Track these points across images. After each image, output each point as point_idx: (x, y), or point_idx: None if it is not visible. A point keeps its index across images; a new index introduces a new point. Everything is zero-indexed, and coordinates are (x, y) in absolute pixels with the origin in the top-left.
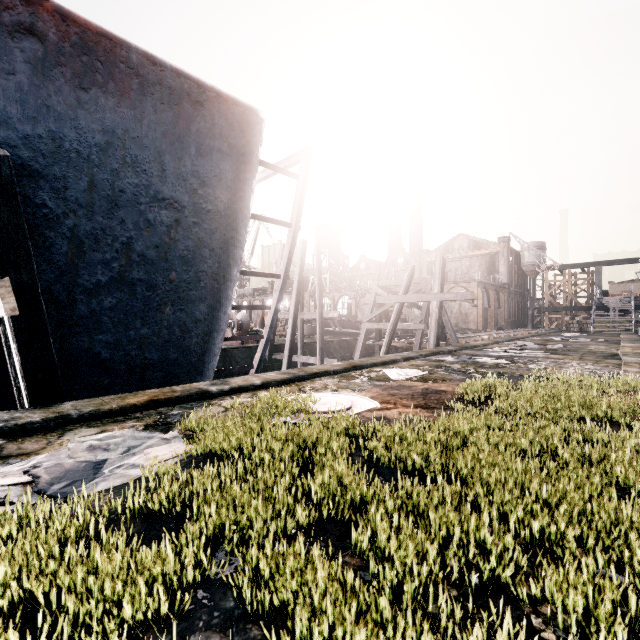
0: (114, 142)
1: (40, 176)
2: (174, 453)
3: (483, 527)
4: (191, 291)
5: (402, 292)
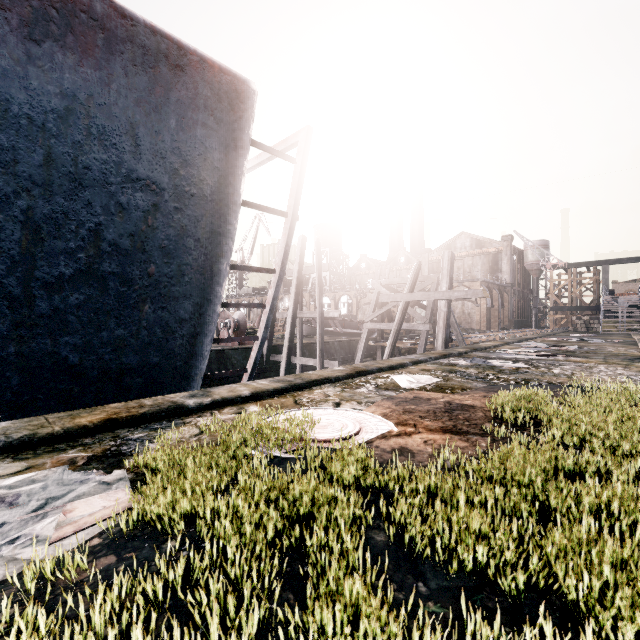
0: (76, 108)
1: None
2: (106, 512)
3: None
4: (174, 287)
5: (407, 290)
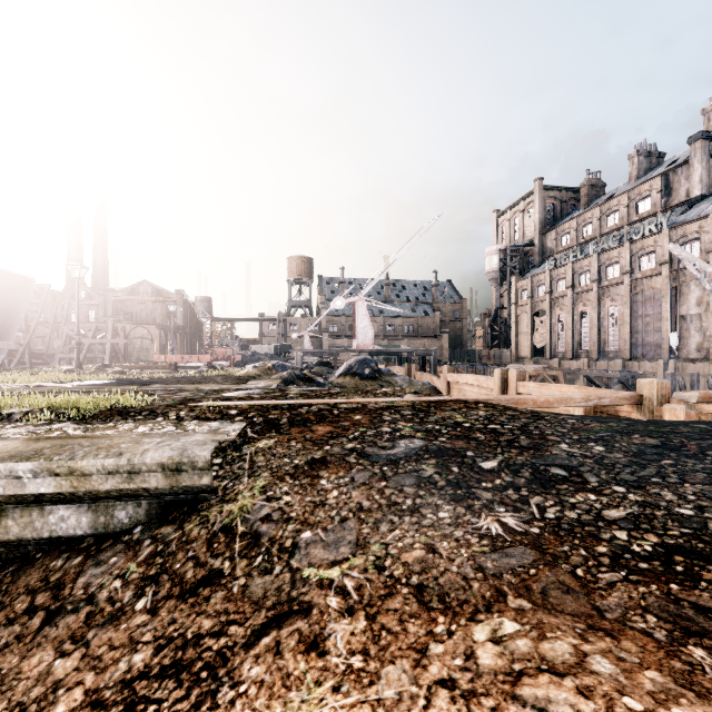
0: None
1: None
2: None
3: None
4: None
5: (91, 337)
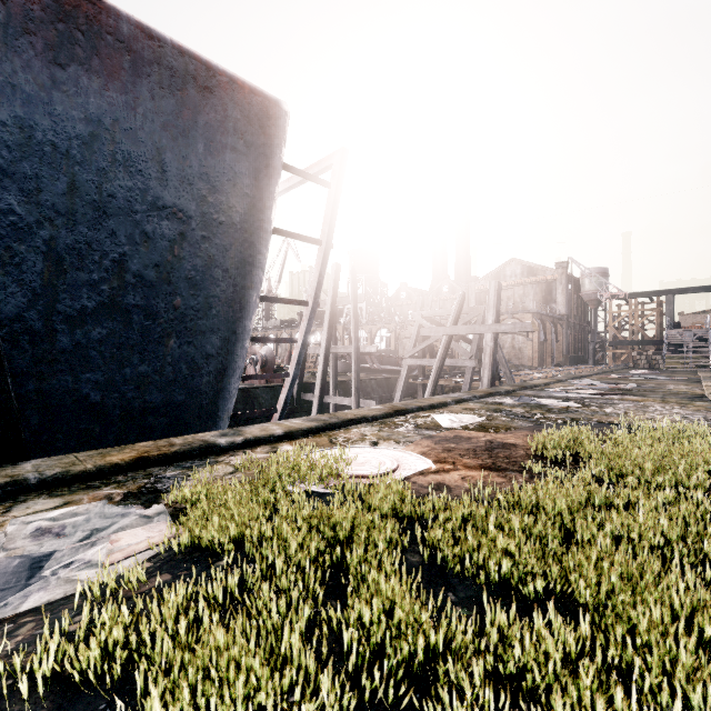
0: (100, 134)
1: (5, 174)
2: (152, 541)
3: None
4: (200, 320)
5: (451, 323)
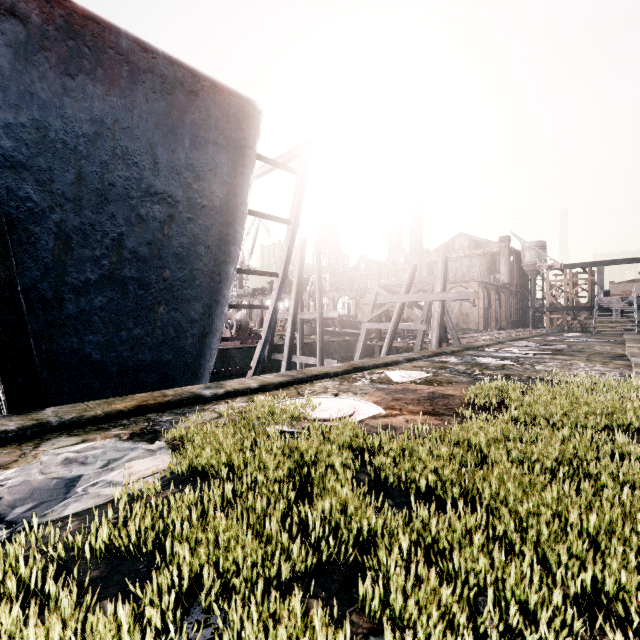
0: (103, 132)
1: (24, 167)
2: (158, 467)
3: (525, 580)
4: (186, 290)
5: (403, 291)
